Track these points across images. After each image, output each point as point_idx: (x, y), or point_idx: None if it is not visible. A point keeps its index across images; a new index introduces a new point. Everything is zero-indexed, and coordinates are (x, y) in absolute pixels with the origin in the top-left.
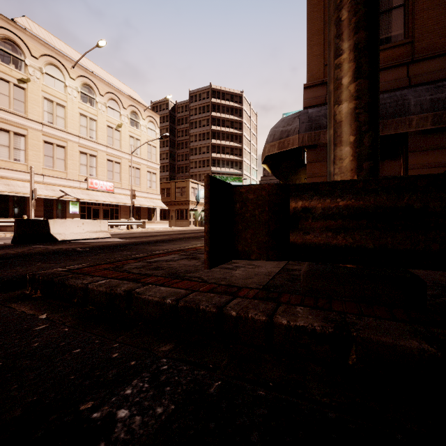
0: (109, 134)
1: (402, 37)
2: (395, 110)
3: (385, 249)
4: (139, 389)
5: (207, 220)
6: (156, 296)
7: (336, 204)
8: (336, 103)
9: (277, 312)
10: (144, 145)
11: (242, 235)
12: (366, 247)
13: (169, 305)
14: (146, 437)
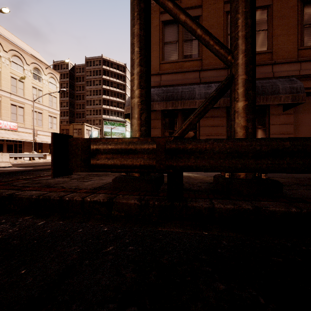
0: (12, 83)
1: (197, 56)
2: (189, 96)
3: (124, 165)
4: (3, 227)
5: (52, 154)
6: (27, 195)
7: (108, 147)
8: (131, 98)
9: (88, 196)
10: (46, 95)
11: (70, 161)
12: (118, 165)
13: (34, 199)
14: (1, 236)
